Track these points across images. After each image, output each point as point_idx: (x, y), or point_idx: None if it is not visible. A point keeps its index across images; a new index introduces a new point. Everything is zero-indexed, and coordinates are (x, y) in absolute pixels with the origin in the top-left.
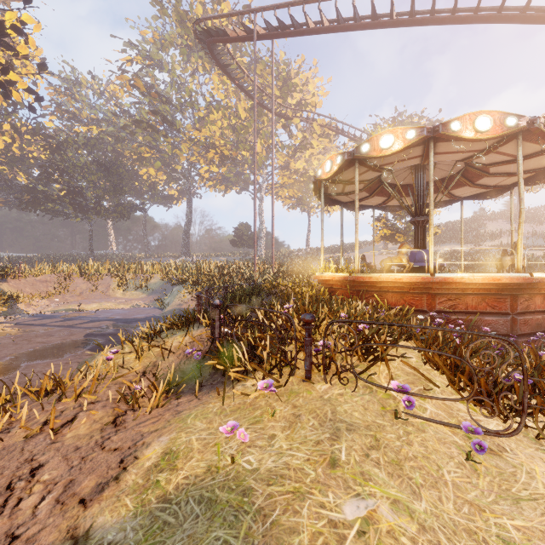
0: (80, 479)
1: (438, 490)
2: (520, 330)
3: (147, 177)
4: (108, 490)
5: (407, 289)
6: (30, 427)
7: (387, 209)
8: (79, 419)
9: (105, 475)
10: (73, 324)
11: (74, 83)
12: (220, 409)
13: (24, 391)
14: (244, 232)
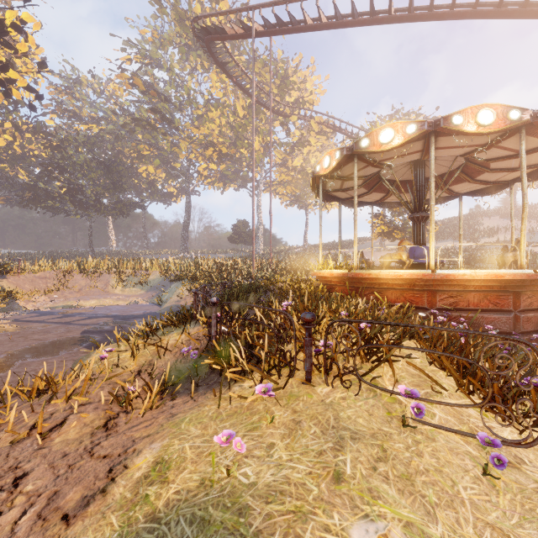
0: (65, 491)
1: (455, 510)
2: (523, 328)
3: (147, 175)
4: (93, 504)
5: (407, 286)
6: (17, 430)
7: (385, 206)
8: (69, 422)
9: (91, 487)
10: (71, 320)
11: (74, 82)
12: (216, 413)
13: (15, 391)
14: (242, 228)
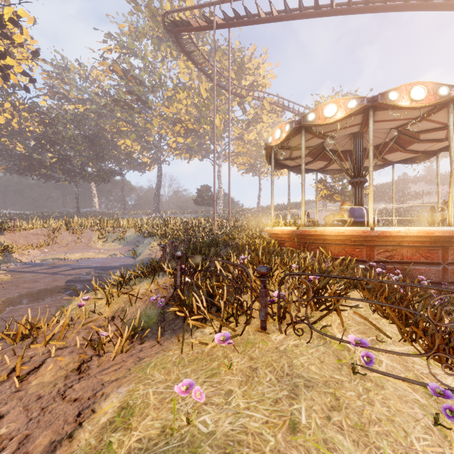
0: (35, 435)
1: None
2: (451, 278)
3: (124, 147)
4: (60, 450)
5: (348, 242)
6: None
7: (327, 173)
8: (46, 365)
9: (60, 431)
10: (58, 271)
11: (64, 69)
12: (179, 358)
13: (1, 335)
14: (205, 193)
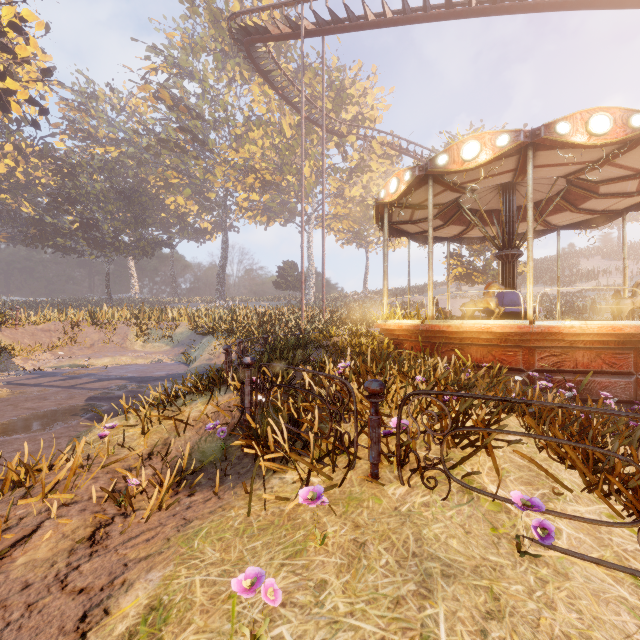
0: None
1: None
2: None
3: (175, 207)
4: None
5: (497, 342)
6: None
7: (464, 242)
8: (42, 532)
9: None
10: (76, 383)
11: (89, 97)
12: (245, 522)
13: None
14: (290, 271)
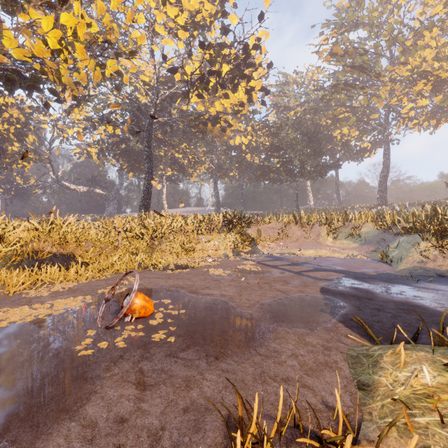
0: None
1: None
2: None
3: (340, 137)
4: None
5: None
6: None
7: None
8: None
9: None
10: (300, 270)
11: (284, 85)
12: None
13: None
14: None
